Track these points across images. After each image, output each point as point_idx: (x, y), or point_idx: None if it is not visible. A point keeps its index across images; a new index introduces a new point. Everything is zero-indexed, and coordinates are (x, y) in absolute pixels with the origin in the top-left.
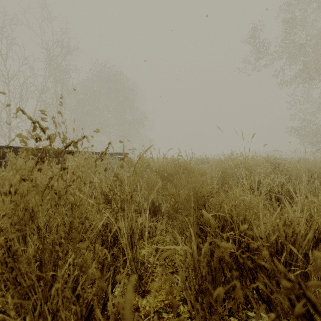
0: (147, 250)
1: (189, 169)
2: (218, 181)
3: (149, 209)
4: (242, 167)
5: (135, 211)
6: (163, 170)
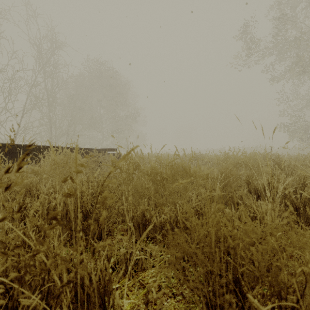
0: (132, 301)
1: (188, 172)
2: (221, 185)
3: (138, 225)
4: (244, 166)
5: (122, 222)
6: (155, 173)
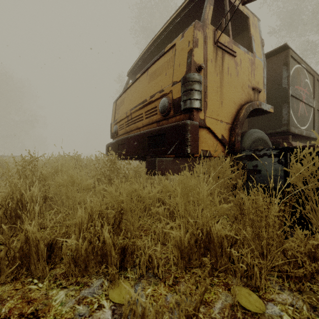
0: None
1: None
2: None
3: None
4: None
5: None
6: None
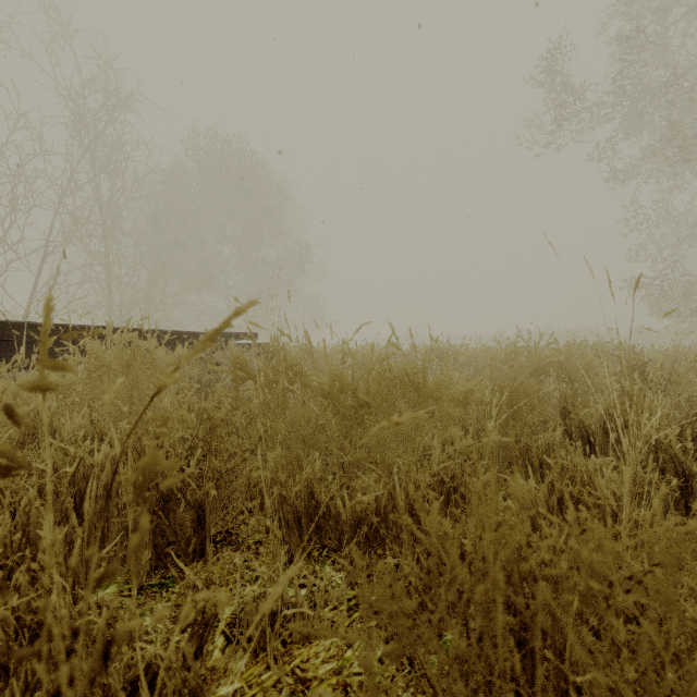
0: None
1: (422, 389)
2: (501, 418)
3: (297, 519)
4: (555, 373)
5: (261, 510)
6: (342, 390)
